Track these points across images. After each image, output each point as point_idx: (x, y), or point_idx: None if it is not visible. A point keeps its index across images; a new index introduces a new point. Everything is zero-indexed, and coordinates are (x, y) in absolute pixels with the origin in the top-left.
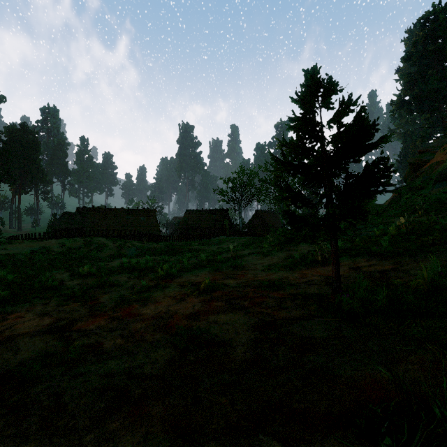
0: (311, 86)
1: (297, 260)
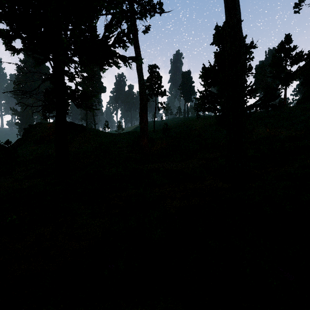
0: (8, 142)
1: None
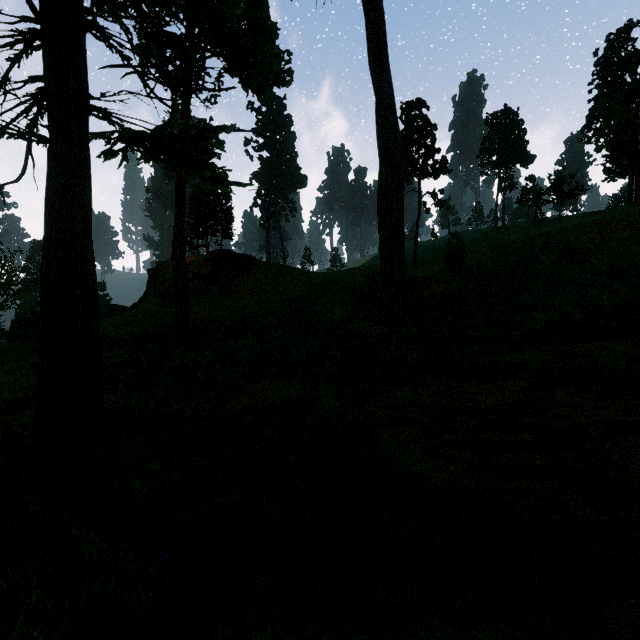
0: None
1: (33, 365)
